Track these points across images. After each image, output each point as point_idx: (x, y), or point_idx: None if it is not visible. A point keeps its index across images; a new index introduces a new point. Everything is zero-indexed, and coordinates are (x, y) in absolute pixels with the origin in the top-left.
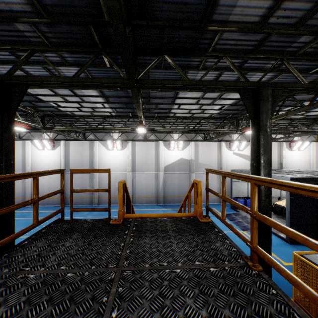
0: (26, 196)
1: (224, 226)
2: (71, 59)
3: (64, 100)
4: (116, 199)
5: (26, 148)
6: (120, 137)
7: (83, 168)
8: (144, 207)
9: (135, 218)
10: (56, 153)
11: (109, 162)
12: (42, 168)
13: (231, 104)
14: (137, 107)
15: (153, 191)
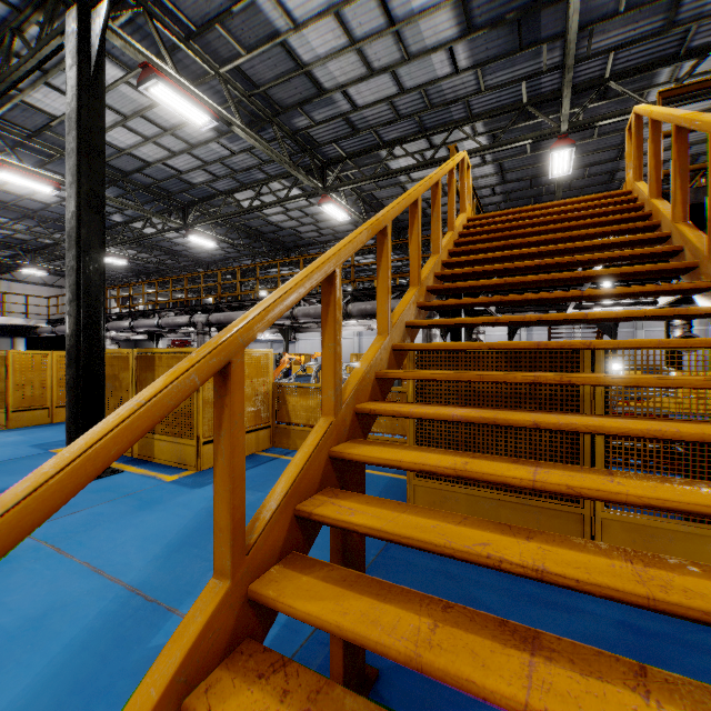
0: None
1: None
2: None
3: None
4: None
5: None
6: None
7: None
8: None
9: None
10: None
11: None
12: None
13: None
14: None
15: None
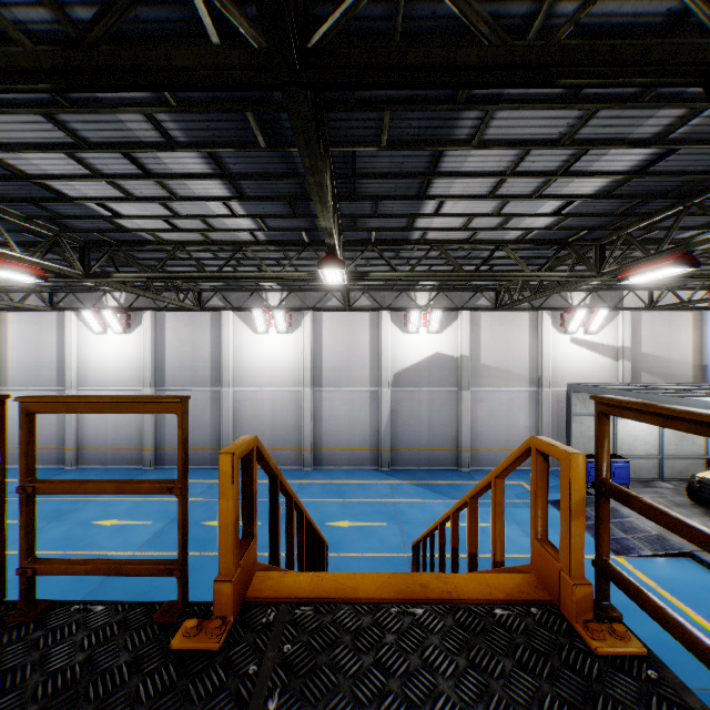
0: (65, 443)
1: (558, 537)
2: (89, 15)
3: (121, 192)
4: (275, 453)
5: (66, 330)
6: (286, 303)
7: (196, 377)
8: (343, 475)
9: (293, 604)
10: (135, 341)
11: (257, 363)
12: (103, 377)
13: (594, 193)
14: (317, 192)
15: (365, 434)
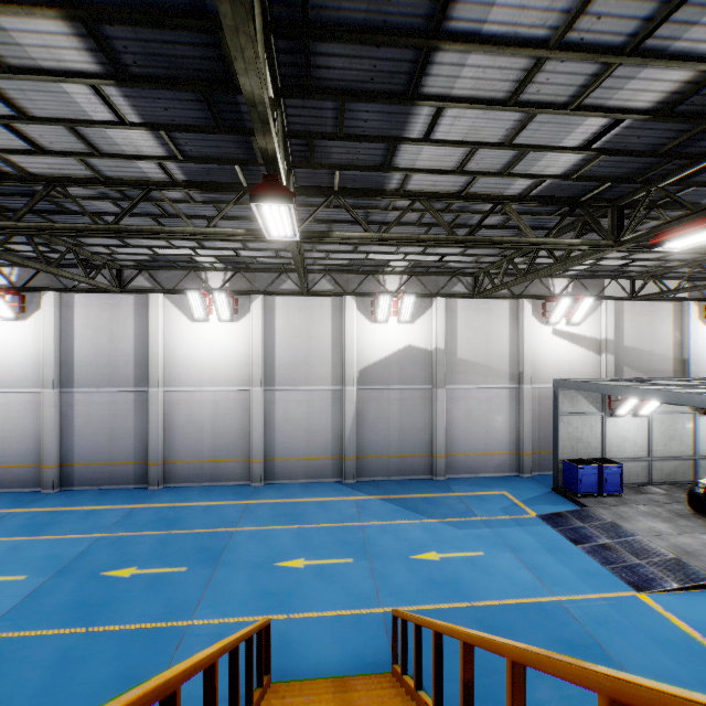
0: None
1: (563, 567)
2: None
3: None
4: (217, 467)
5: None
6: (230, 285)
7: (115, 374)
8: (299, 491)
9: None
10: (32, 329)
11: (194, 358)
12: None
13: (652, 107)
14: None
15: (326, 441)
